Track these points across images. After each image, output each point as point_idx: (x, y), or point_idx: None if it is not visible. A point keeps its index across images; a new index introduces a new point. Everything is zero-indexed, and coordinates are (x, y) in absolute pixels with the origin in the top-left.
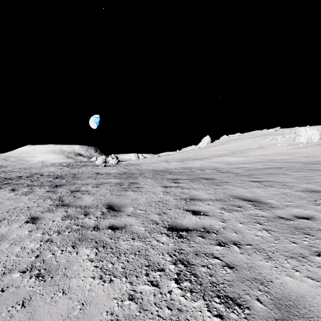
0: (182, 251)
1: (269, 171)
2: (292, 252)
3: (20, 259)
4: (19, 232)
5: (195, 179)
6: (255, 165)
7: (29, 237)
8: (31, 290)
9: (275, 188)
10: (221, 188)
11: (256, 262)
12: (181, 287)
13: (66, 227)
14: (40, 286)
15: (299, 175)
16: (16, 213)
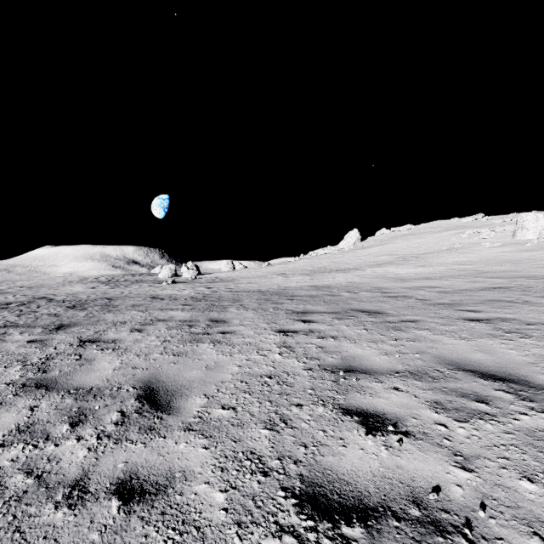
0: None
1: (489, 296)
2: None
3: None
4: None
5: (345, 312)
6: (453, 282)
7: None
8: None
9: (533, 339)
10: (408, 337)
11: None
12: None
13: None
14: None
15: None
16: None
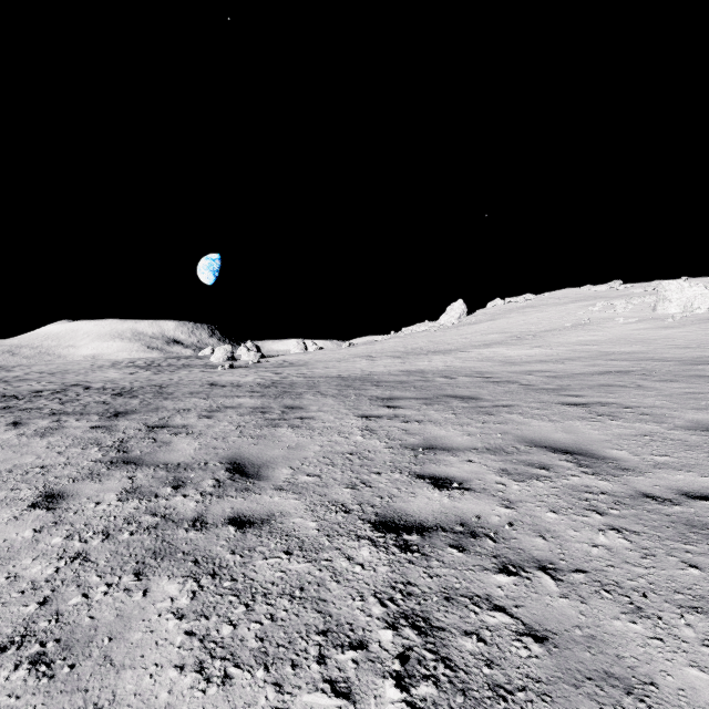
0: (412, 587)
1: (602, 381)
2: (693, 594)
3: (0, 609)
4: (11, 534)
5: (435, 398)
6: (569, 365)
7: (33, 547)
8: (11, 706)
9: (622, 420)
10: (496, 420)
11: (604, 622)
12: (412, 699)
13: (128, 520)
14: (39, 693)
15: (673, 390)
16: (12, 482)
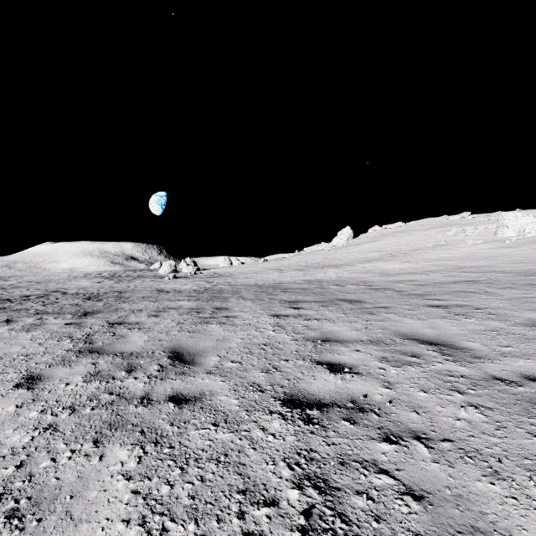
0: (314, 454)
1: (457, 288)
2: None
3: None
4: None
5: (330, 301)
6: (431, 276)
7: (15, 419)
8: None
9: (474, 319)
10: (377, 318)
11: (469, 483)
12: None
13: (90, 397)
14: None
15: (512, 295)
16: (2, 367)
